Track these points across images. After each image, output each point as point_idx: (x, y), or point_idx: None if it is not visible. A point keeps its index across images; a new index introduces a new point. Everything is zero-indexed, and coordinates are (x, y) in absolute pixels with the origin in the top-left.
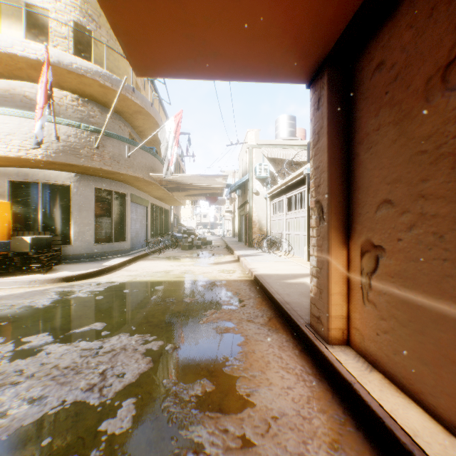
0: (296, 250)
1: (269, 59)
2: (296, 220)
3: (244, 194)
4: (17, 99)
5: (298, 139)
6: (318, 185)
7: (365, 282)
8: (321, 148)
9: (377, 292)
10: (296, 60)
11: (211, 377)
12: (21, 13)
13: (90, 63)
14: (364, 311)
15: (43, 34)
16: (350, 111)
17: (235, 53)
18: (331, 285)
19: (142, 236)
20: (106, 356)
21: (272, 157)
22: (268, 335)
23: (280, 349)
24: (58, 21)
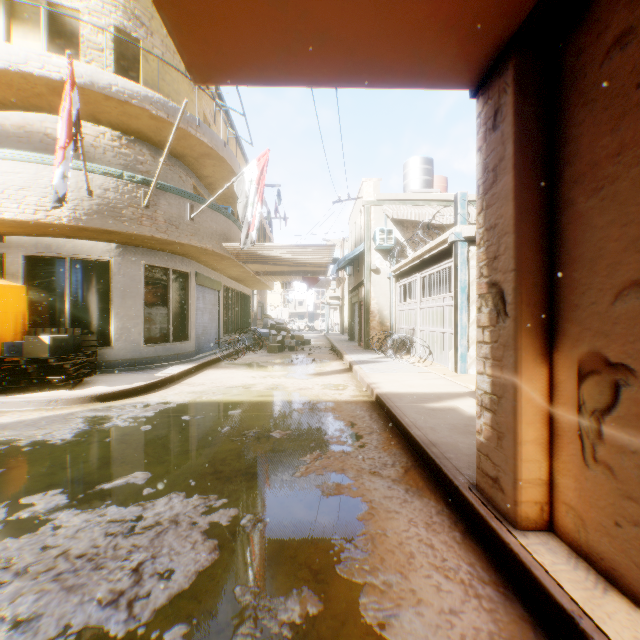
0: (435, 355)
1: (413, 44)
2: (437, 310)
3: (358, 273)
4: (35, 139)
5: (437, 191)
6: (493, 257)
7: (587, 426)
8: (501, 194)
9: (615, 447)
10: (460, 45)
11: (315, 583)
12: (41, 17)
13: (136, 85)
14: (585, 476)
15: (72, 46)
16: (555, 128)
17: (356, 35)
18: (520, 427)
19: (213, 333)
20: (146, 535)
21: (399, 218)
22: (406, 500)
23: (428, 529)
24: (91, 24)
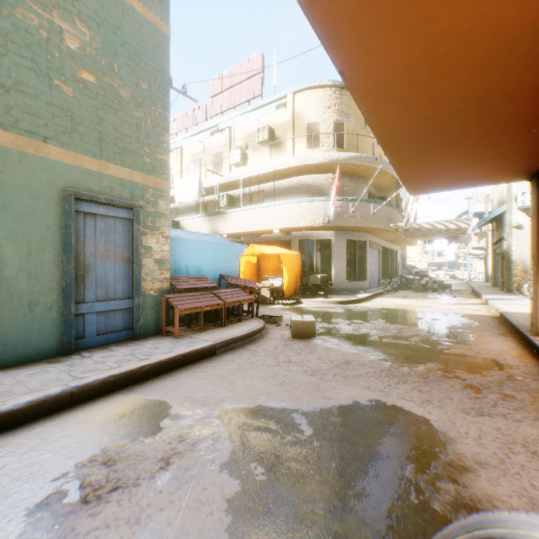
0: None
1: (491, 181)
2: None
3: (499, 229)
4: (302, 187)
5: None
6: (531, 244)
7: None
8: (532, 223)
9: None
10: (510, 178)
11: (454, 339)
12: (304, 132)
13: (348, 153)
14: None
15: (316, 139)
16: None
17: (468, 183)
18: (537, 303)
19: (376, 277)
20: (395, 329)
21: None
22: (496, 336)
23: (502, 340)
24: (330, 132)
